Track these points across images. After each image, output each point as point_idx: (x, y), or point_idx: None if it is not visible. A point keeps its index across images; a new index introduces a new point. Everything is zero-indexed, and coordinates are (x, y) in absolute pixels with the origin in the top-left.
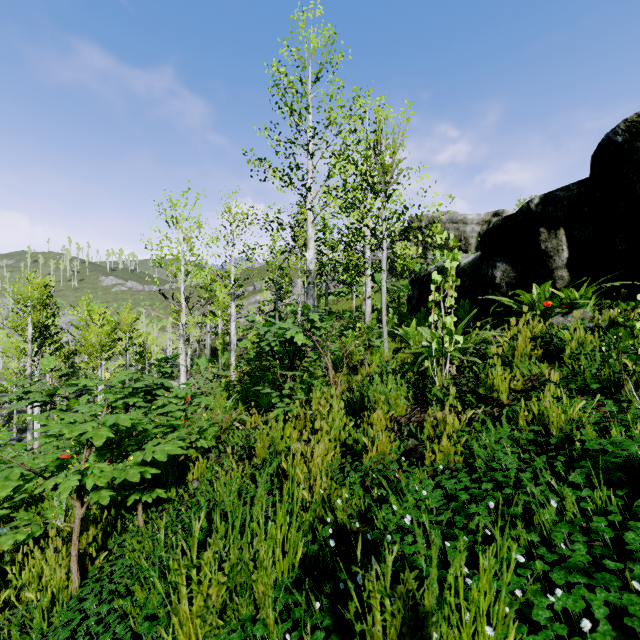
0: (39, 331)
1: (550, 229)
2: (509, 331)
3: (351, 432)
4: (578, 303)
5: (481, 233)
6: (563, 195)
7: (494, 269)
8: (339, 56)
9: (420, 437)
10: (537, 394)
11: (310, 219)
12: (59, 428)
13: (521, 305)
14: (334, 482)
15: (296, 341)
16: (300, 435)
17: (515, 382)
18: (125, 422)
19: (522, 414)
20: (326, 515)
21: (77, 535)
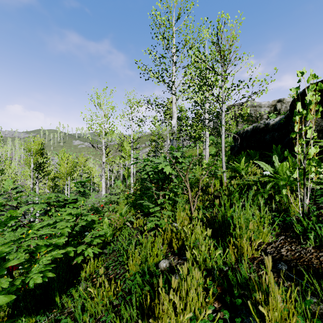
0: (38, 166)
1: None
2: None
3: (217, 260)
4: None
5: (270, 112)
6: None
7: (306, 121)
8: (191, 5)
9: (317, 291)
10: None
11: (174, 101)
12: None
13: None
14: None
15: (165, 171)
16: (167, 246)
17: None
18: None
19: None
20: None
21: None
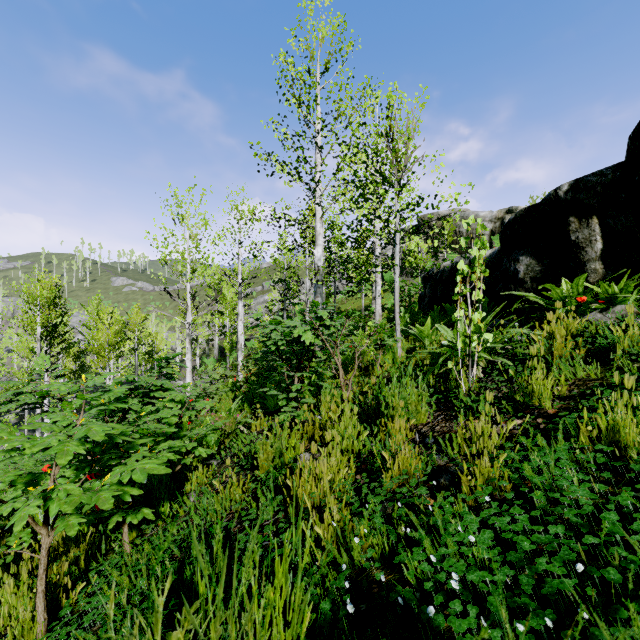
0: (48, 330)
1: (581, 218)
2: (545, 328)
3: (366, 443)
4: (617, 298)
5: (494, 230)
6: (596, 180)
7: (517, 263)
8: (349, 46)
9: (448, 452)
10: (592, 403)
11: (319, 215)
12: (20, 441)
13: (549, 301)
14: (348, 505)
15: (304, 340)
16: (308, 443)
17: (559, 387)
18: (96, 435)
19: (584, 429)
20: (340, 552)
21: (44, 568)
